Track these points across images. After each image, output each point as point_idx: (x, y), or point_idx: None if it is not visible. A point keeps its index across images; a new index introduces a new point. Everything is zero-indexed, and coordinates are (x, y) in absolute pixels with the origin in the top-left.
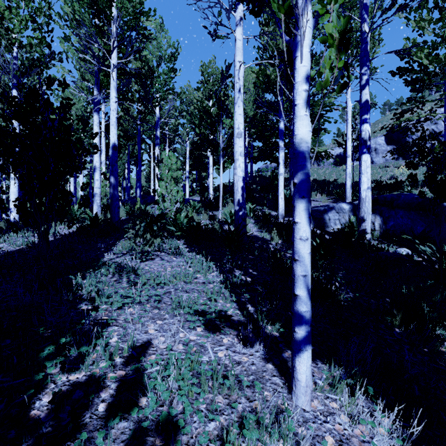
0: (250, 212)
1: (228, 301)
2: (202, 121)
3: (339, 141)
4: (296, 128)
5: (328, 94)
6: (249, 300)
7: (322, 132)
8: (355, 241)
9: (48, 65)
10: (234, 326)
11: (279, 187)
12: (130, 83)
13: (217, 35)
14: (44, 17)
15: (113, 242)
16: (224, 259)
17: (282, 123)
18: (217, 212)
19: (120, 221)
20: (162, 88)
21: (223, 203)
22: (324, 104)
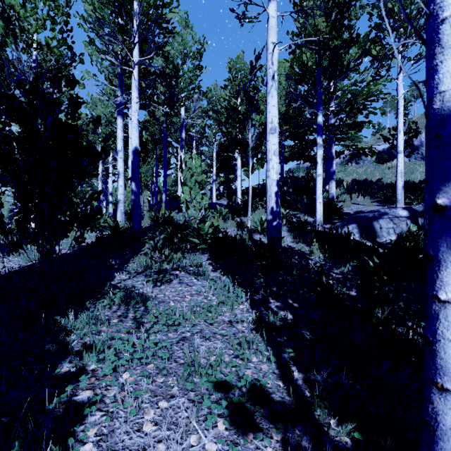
0: (283, 219)
1: (264, 358)
2: (229, 119)
3: (385, 136)
4: (445, 75)
5: (373, 81)
6: (293, 357)
7: (366, 125)
8: (422, 258)
9: (67, 66)
10: (277, 425)
11: (317, 190)
12: (153, 83)
13: (245, 18)
14: (62, 16)
15: (130, 256)
16: (255, 283)
17: (320, 117)
18: (246, 218)
19: (141, 230)
20: (187, 87)
21: (252, 208)
22: (369, 93)
